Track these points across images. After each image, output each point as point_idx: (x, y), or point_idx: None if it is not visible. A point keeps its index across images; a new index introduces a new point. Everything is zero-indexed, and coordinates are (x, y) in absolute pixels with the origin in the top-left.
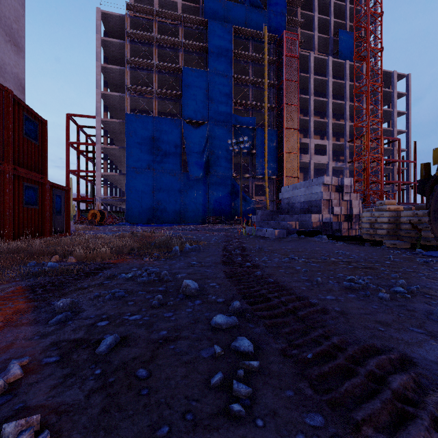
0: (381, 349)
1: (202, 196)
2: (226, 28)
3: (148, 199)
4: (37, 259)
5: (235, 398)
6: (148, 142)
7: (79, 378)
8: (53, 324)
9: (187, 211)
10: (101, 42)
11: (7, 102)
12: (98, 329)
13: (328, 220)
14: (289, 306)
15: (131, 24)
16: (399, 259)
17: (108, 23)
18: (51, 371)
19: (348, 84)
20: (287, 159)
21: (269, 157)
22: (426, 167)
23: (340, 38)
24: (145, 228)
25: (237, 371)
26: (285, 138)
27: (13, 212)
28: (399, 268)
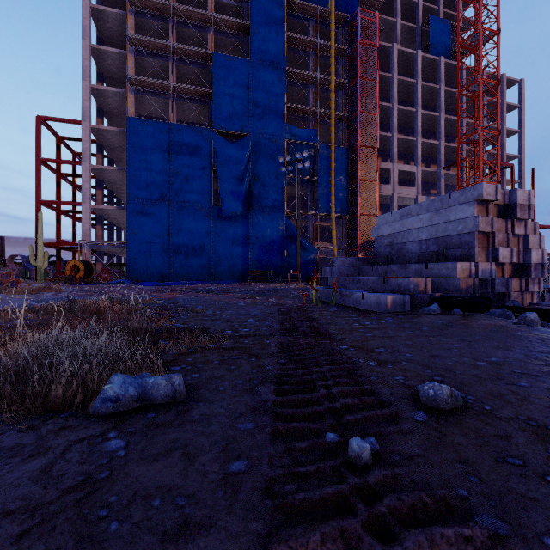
0: None
1: (242, 241)
2: None
3: (161, 245)
4: None
5: None
6: (160, 160)
7: None
8: None
9: (220, 262)
10: (91, 13)
11: None
12: None
13: (486, 275)
14: None
15: None
16: None
17: None
18: None
19: (443, 89)
20: (363, 190)
21: (337, 186)
22: None
23: (431, 27)
24: (147, 289)
25: None
26: (359, 160)
27: None
28: None
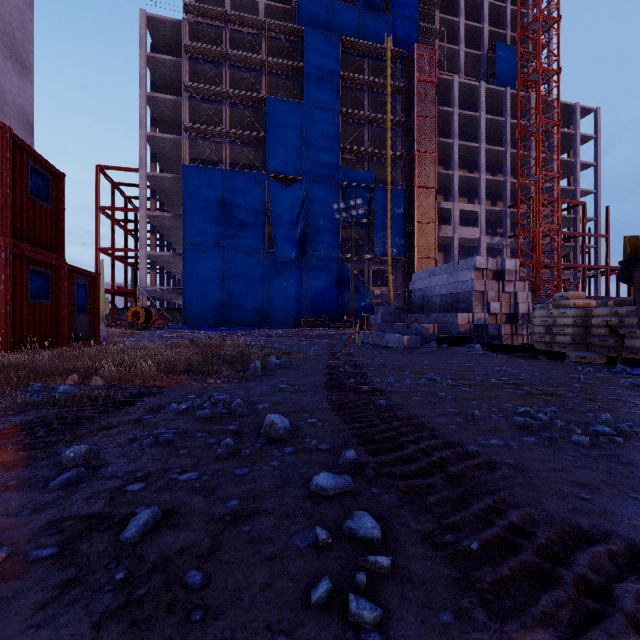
0: (591, 533)
1: (296, 287)
2: (331, 40)
3: (216, 291)
4: (45, 380)
5: (354, 628)
6: (215, 206)
7: (86, 589)
8: (56, 487)
9: (274, 308)
10: (147, 60)
11: (4, 145)
12: (127, 497)
13: (481, 322)
14: (433, 458)
15: (191, 33)
16: (593, 380)
17: (157, 32)
18: (42, 575)
19: (508, 122)
20: (420, 233)
21: (393, 229)
22: (633, 241)
23: (497, 55)
24: (211, 334)
25: (356, 576)
26: (416, 201)
27: (12, 309)
28: (596, 395)
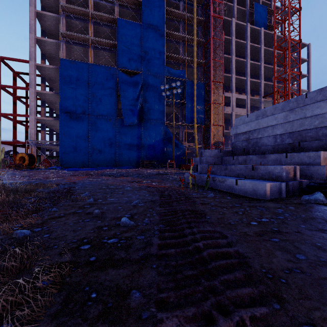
0: None
1: (137, 142)
2: None
3: (83, 143)
4: None
5: None
6: (82, 87)
7: None
8: None
9: (122, 155)
10: None
11: None
12: None
13: None
14: None
15: None
16: None
17: None
18: None
19: (262, 48)
20: (214, 109)
21: (197, 107)
22: None
23: (255, 10)
24: (68, 173)
25: None
26: (211, 90)
27: None
28: None
